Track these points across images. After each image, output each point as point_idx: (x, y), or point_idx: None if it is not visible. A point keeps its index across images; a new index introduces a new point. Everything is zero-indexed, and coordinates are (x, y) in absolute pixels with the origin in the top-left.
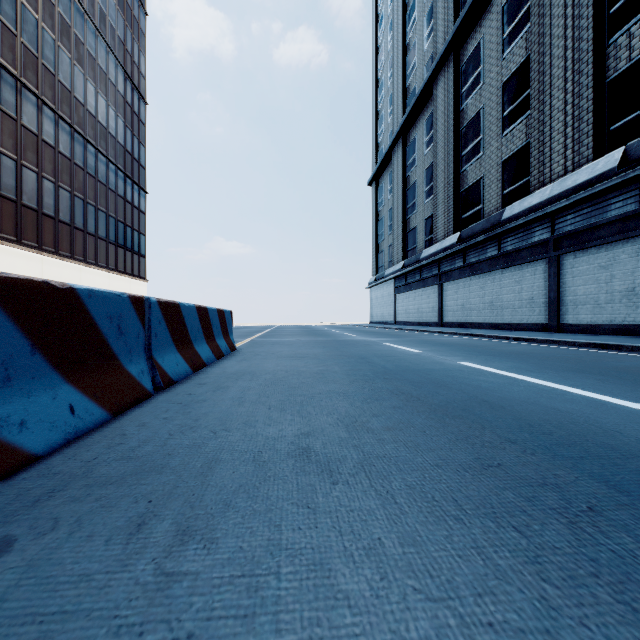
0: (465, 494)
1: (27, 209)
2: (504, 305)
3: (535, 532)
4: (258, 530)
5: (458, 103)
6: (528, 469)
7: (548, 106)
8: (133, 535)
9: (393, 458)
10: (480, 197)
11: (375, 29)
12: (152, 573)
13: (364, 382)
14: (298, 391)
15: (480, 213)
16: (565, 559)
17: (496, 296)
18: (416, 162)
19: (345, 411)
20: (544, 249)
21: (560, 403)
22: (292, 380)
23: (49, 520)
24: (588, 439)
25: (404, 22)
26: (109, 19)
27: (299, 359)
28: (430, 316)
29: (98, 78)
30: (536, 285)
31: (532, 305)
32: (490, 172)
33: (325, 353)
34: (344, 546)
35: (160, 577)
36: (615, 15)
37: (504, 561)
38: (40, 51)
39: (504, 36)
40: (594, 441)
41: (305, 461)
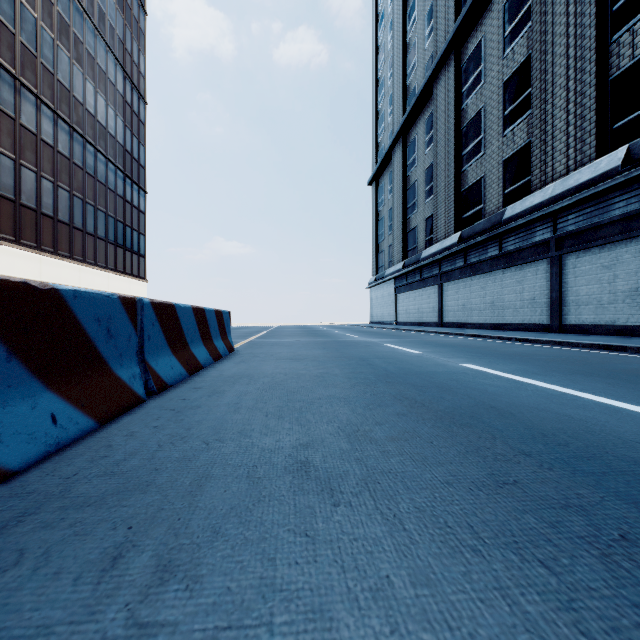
0: (481, 518)
1: (26, 209)
2: (505, 305)
3: (565, 568)
4: (249, 565)
5: (459, 102)
6: (547, 487)
7: (550, 105)
8: (106, 572)
9: (399, 474)
10: (481, 197)
11: (375, 28)
12: (123, 624)
13: (366, 386)
14: (297, 396)
15: (481, 213)
16: (604, 604)
17: (497, 296)
18: (416, 162)
19: (346, 419)
20: (546, 249)
21: (572, 409)
22: (291, 384)
23: (13, 552)
24: (608, 451)
25: (404, 21)
26: (108, 18)
27: (298, 361)
28: (430, 316)
29: (97, 77)
30: (538, 285)
31: (534, 305)
32: (491, 171)
33: (325, 355)
34: (347, 586)
35: (132, 629)
36: (618, 12)
37: (533, 607)
38: (39, 50)
39: (505, 34)
40: (614, 453)
41: (303, 477)
